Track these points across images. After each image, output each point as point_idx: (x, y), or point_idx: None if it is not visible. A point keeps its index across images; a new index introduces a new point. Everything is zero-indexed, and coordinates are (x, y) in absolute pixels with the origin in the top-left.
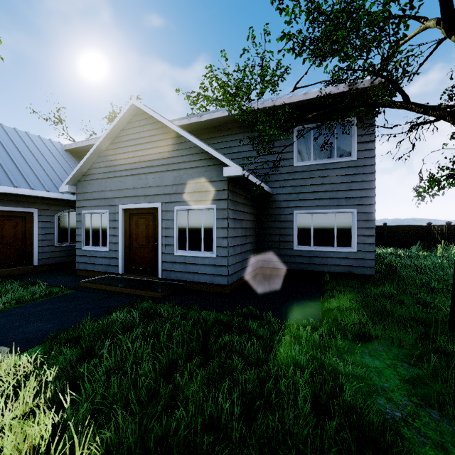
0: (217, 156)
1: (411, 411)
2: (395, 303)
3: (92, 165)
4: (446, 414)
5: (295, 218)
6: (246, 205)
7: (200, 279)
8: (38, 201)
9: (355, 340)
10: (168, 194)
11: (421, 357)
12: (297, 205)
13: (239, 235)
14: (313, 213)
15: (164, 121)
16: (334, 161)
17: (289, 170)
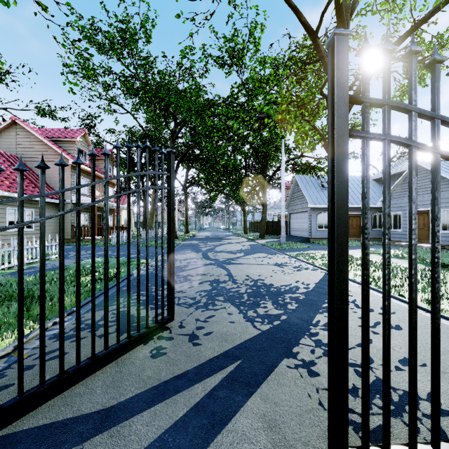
0: None
1: None
2: None
3: (393, 191)
4: None
5: None
6: None
7: None
8: None
9: None
10: None
11: None
12: None
13: None
14: None
15: None
16: None
17: None
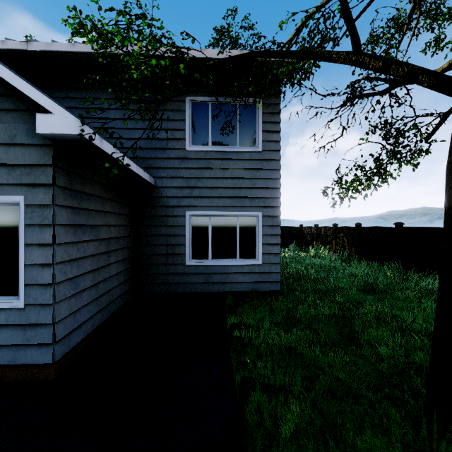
0: (21, 87)
1: None
2: (322, 344)
3: None
4: None
5: (188, 222)
6: (109, 199)
7: None
8: None
9: None
10: None
11: None
12: (191, 204)
13: (91, 254)
14: (212, 216)
15: None
16: (237, 149)
17: (180, 155)
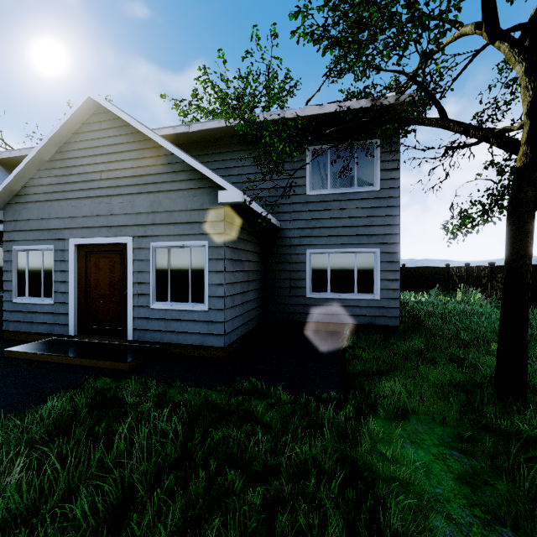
0: (210, 176)
1: (478, 534)
2: (427, 362)
3: (29, 181)
4: (522, 534)
5: (309, 259)
6: (248, 241)
7: (186, 340)
8: None
9: (388, 419)
10: (141, 225)
11: (470, 438)
12: (311, 243)
13: (240, 281)
14: (330, 253)
15: (135, 124)
16: (354, 190)
17: (302, 200)
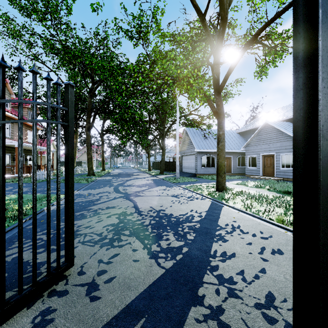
0: None
1: None
2: None
3: (251, 141)
4: None
5: None
6: None
7: (289, 177)
8: (232, 153)
9: None
10: (278, 150)
11: None
12: None
13: None
14: None
15: (276, 127)
16: None
17: None
